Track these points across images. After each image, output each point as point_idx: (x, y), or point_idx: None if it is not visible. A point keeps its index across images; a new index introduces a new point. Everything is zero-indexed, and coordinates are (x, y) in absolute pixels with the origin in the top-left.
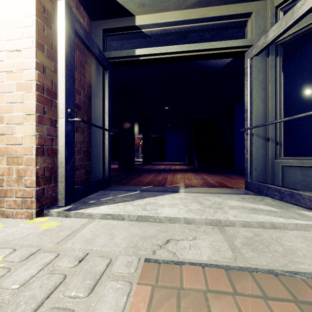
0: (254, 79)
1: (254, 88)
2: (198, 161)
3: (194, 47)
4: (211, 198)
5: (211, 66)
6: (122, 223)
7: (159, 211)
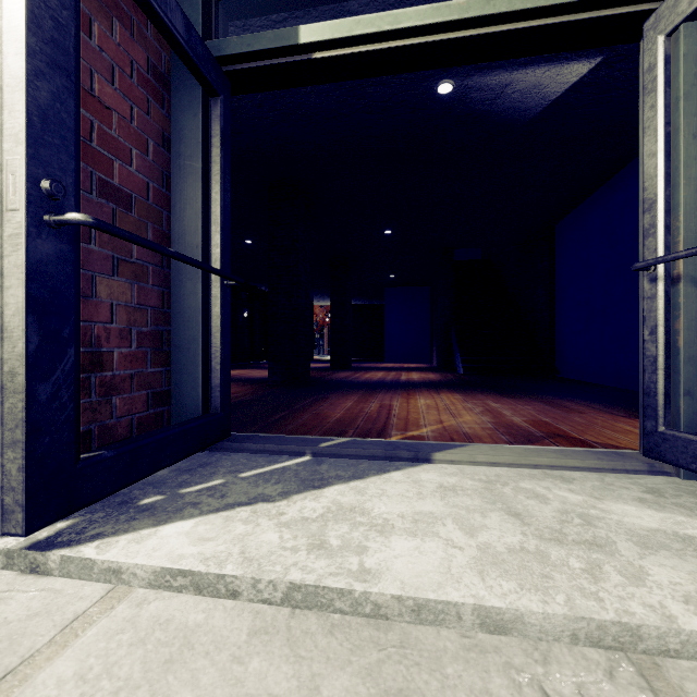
0: (683, 98)
1: (683, 127)
2: (464, 362)
3: (483, 7)
4: (544, 490)
5: (509, 110)
6: (226, 618)
7: (372, 558)
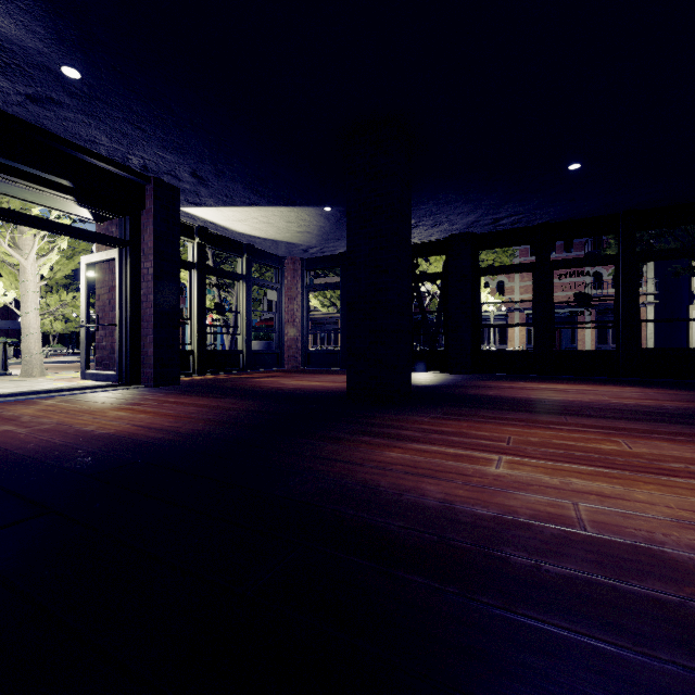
0: None
1: None
2: None
3: None
4: None
5: None
6: None
7: (12, 389)
